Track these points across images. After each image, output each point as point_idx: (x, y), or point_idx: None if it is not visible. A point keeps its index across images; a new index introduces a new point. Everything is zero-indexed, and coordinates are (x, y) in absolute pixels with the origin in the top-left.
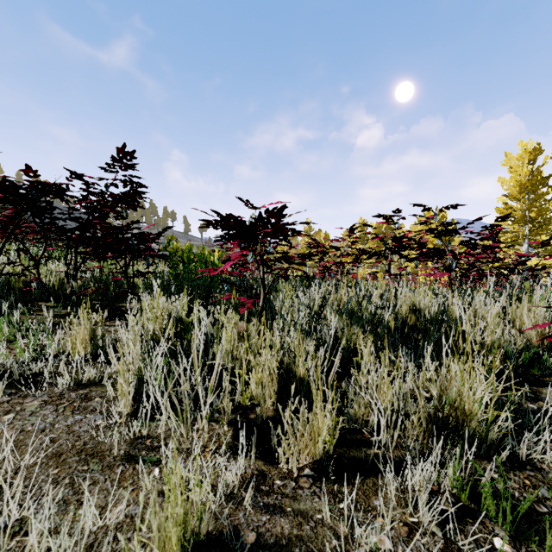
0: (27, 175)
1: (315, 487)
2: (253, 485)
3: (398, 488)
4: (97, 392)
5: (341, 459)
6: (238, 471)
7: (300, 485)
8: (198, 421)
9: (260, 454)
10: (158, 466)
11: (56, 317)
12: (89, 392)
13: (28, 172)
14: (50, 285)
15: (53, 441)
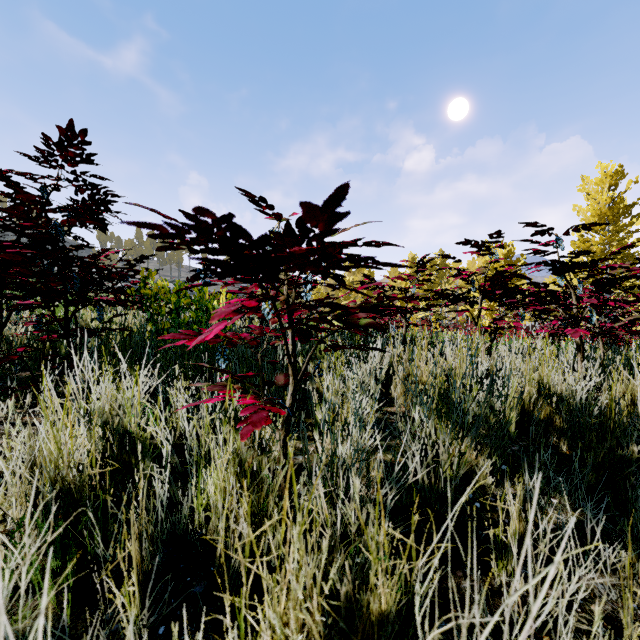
0: None
1: None
2: None
3: None
4: None
5: None
6: None
7: None
8: None
9: None
10: None
11: None
12: None
13: None
14: None
15: None
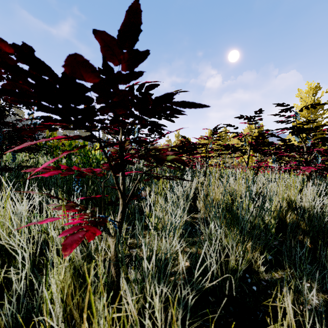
0: None
1: None
2: None
3: None
4: None
5: None
6: None
7: None
8: None
9: None
10: None
11: None
12: None
13: None
14: None
15: None
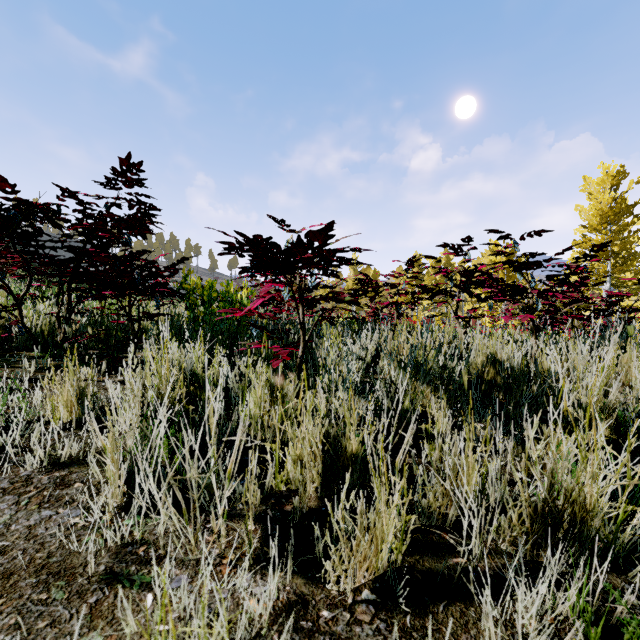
0: (2, 190)
1: (378, 621)
2: (289, 619)
3: (502, 626)
4: (79, 473)
5: (412, 573)
6: (267, 598)
7: (357, 617)
8: (212, 521)
9: (298, 568)
10: (152, 590)
11: (40, 371)
12: (67, 474)
13: (3, 186)
14: (37, 330)
15: (4, 552)
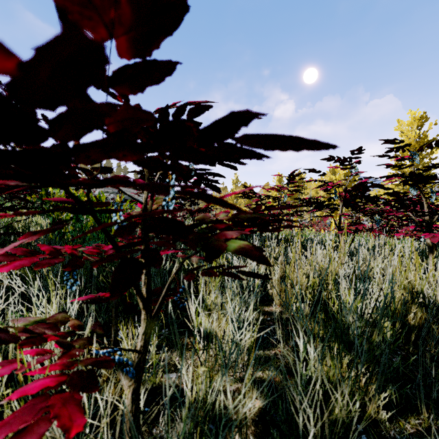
0: None
1: None
2: None
3: None
4: None
5: None
6: None
7: None
8: None
9: None
10: None
11: None
12: None
13: None
14: None
15: None
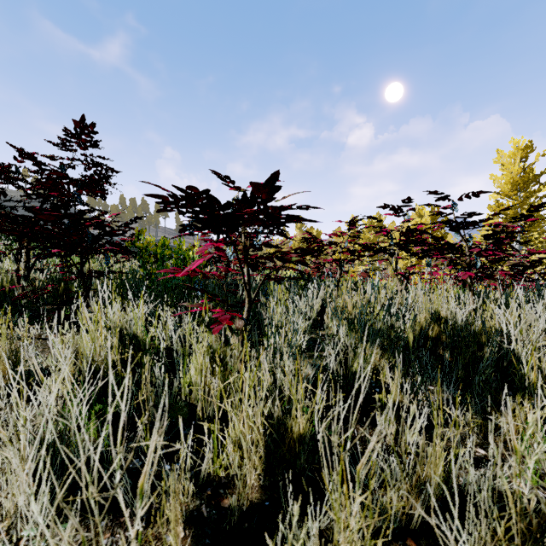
0: None
1: None
2: None
3: None
4: None
5: None
6: None
7: None
8: None
9: None
10: None
11: None
12: None
13: None
14: None
15: None
